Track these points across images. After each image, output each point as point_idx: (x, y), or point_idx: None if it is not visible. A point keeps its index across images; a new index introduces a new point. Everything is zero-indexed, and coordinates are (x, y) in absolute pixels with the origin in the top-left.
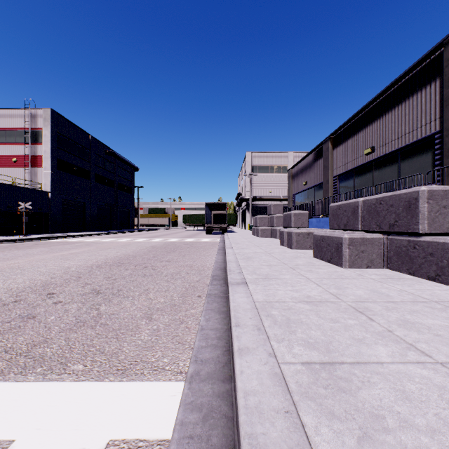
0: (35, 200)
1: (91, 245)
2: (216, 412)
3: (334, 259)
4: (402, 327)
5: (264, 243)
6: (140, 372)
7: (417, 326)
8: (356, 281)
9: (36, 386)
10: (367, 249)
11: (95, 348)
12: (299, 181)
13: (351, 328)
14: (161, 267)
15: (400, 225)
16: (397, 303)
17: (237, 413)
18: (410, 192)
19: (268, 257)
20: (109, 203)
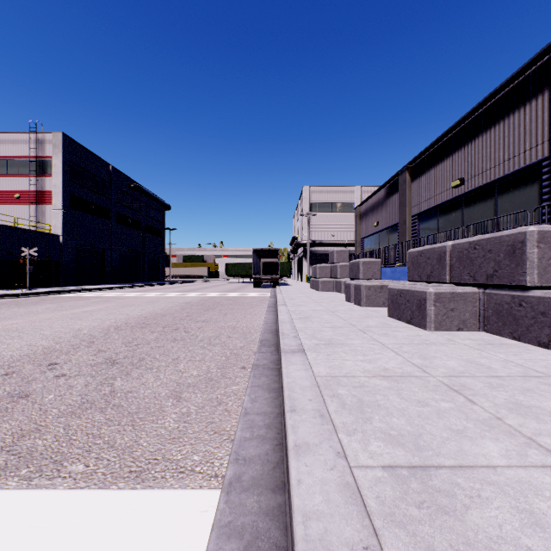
0: (42, 245)
1: (110, 301)
2: (263, 539)
3: (415, 320)
4: (514, 413)
5: (325, 299)
6: (161, 475)
7: (535, 411)
8: (445, 348)
9: (16, 497)
10: (459, 306)
11: (102, 440)
12: (369, 221)
13: (446, 414)
14: (195, 329)
15: (502, 276)
16: (503, 378)
17: (293, 546)
18: (515, 234)
19: (331, 316)
20: (134, 249)
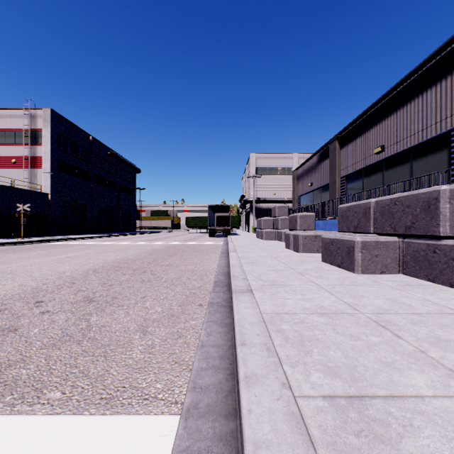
0: (34, 202)
1: (90, 248)
2: None
3: (345, 264)
4: (435, 347)
5: (268, 246)
6: (128, 401)
7: (453, 345)
8: (371, 289)
9: None
10: (382, 253)
11: (78, 369)
12: (305, 182)
13: (376, 348)
14: (160, 272)
15: (418, 227)
16: (423, 315)
17: None
18: (430, 192)
19: (274, 261)
20: (110, 205)
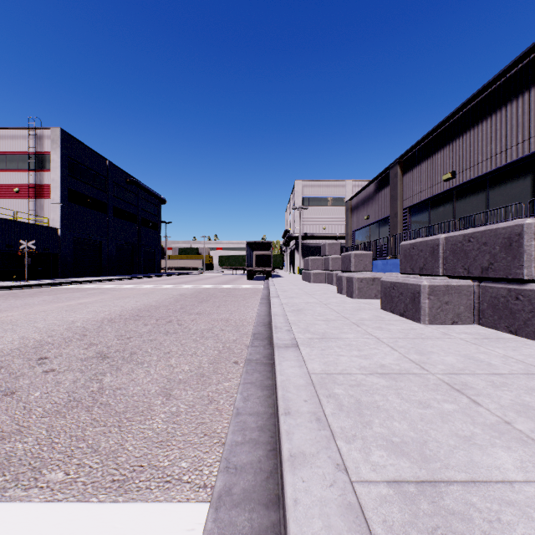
0: (41, 238)
1: (106, 292)
2: None
3: (409, 313)
4: (523, 417)
5: (317, 291)
6: (145, 485)
7: None
8: (441, 343)
9: None
10: (453, 300)
11: (86, 443)
12: (360, 215)
13: (451, 418)
14: (188, 322)
15: (497, 269)
16: (505, 376)
17: None
18: (511, 226)
19: (324, 308)
20: (130, 242)
